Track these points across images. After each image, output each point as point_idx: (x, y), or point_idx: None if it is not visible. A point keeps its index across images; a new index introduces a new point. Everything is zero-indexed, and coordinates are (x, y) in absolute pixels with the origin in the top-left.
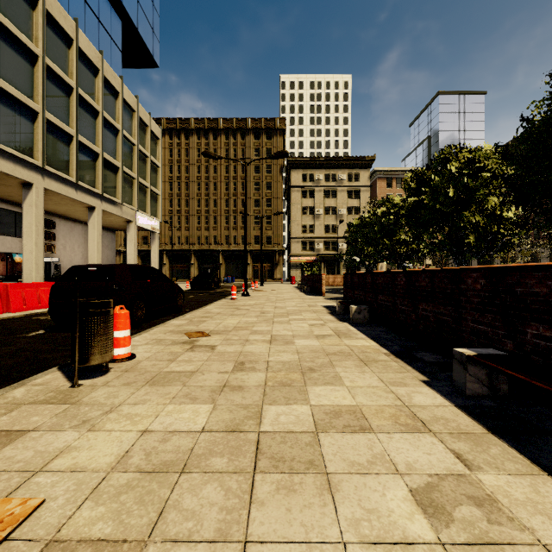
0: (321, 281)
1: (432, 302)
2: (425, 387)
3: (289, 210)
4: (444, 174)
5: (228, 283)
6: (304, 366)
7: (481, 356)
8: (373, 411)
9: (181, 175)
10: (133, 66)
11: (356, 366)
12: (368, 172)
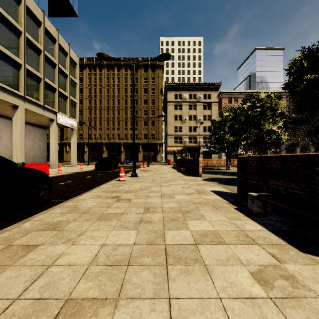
0: (198, 164)
1: None
2: None
3: (166, 118)
4: None
5: (126, 164)
6: None
7: None
8: None
9: (96, 94)
10: (60, 15)
11: None
12: (216, 93)
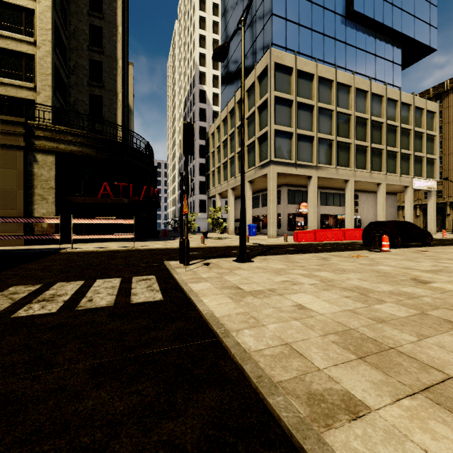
0: None
1: None
2: None
3: None
4: None
5: None
6: None
7: None
8: None
9: None
10: (411, 64)
11: None
12: None
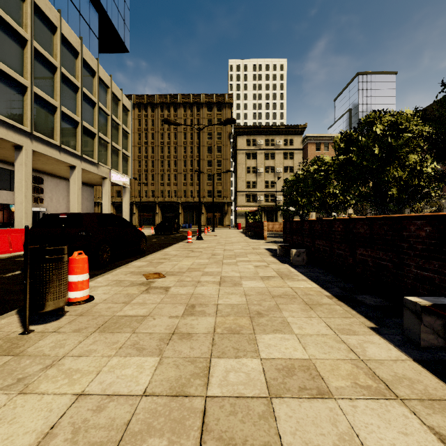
0: (263, 227)
1: (371, 247)
2: (375, 336)
3: (236, 169)
4: (369, 136)
5: (186, 229)
6: (252, 310)
7: (438, 307)
8: (328, 368)
9: (148, 141)
10: (108, 51)
11: (302, 310)
12: (301, 138)
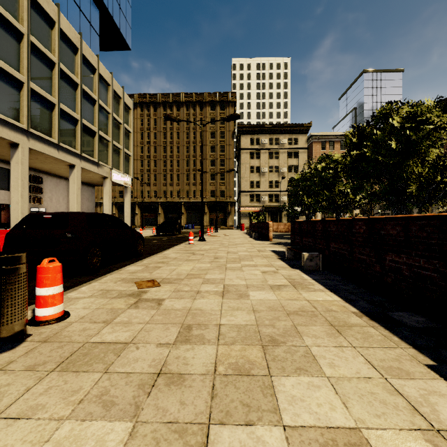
0: (268, 228)
1: (406, 253)
2: (440, 381)
3: (239, 169)
4: (385, 129)
5: (188, 229)
6: (264, 335)
7: None
8: None
9: (150, 140)
10: (109, 49)
11: (328, 334)
12: (305, 137)
